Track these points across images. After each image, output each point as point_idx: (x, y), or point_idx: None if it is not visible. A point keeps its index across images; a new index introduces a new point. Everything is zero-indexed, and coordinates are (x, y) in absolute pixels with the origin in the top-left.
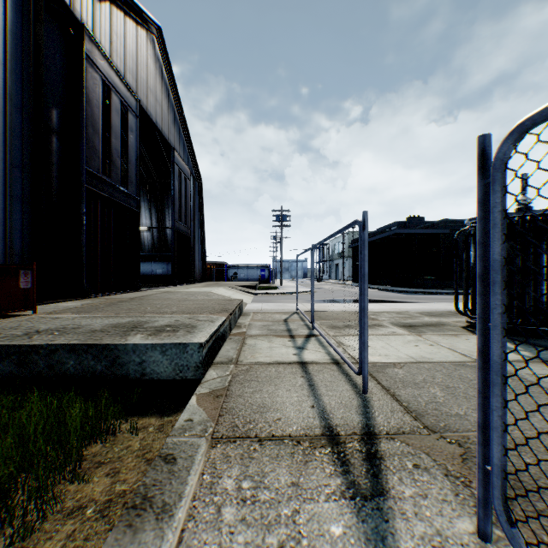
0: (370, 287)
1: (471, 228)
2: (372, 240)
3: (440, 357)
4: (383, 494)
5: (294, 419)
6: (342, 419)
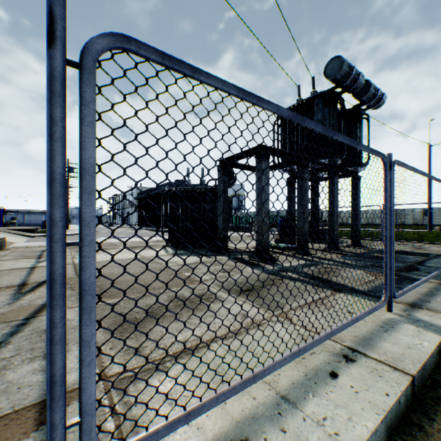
0: (147, 229)
1: (167, 192)
2: (149, 194)
3: (127, 257)
4: (32, 292)
5: (5, 284)
6: (36, 280)
